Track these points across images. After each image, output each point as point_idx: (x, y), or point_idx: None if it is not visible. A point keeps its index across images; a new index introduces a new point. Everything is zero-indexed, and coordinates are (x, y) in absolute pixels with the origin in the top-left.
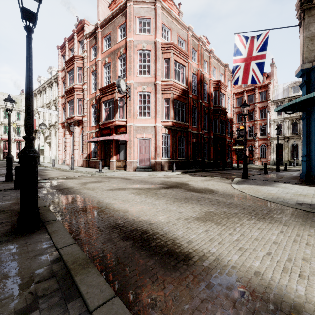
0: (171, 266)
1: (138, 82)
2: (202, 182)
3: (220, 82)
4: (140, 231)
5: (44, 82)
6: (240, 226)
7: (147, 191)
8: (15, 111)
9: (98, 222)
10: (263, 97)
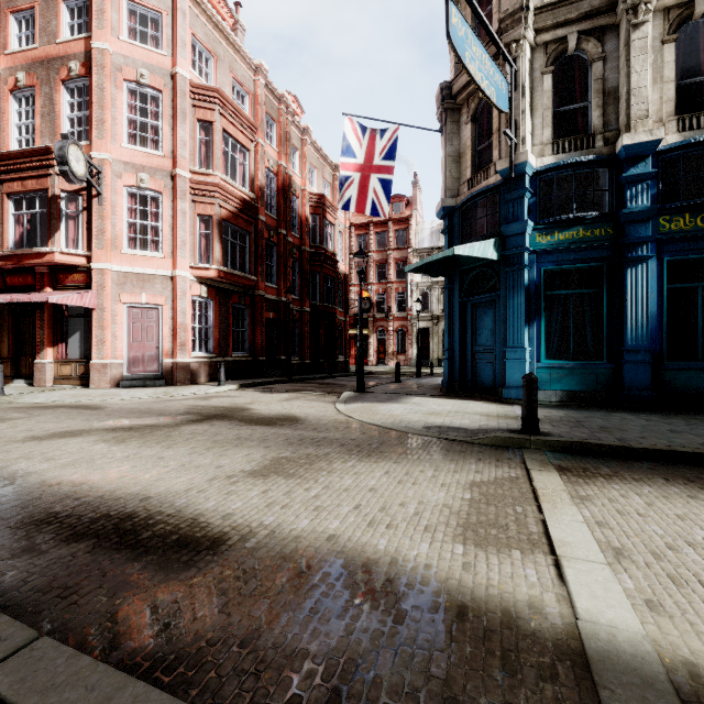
0: (180, 563)
1: (126, 163)
2: (280, 404)
3: (325, 198)
4: (117, 516)
5: None
6: (327, 474)
7: (146, 432)
8: None
9: None
10: (401, 240)
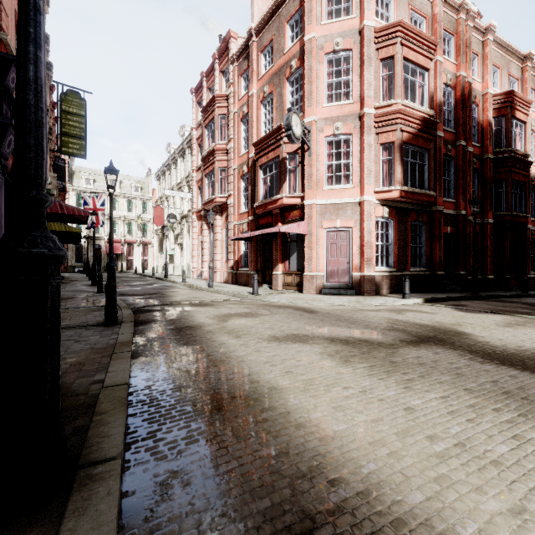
0: None
1: (326, 119)
2: (506, 332)
3: (513, 95)
4: None
5: (174, 151)
6: None
7: (364, 350)
8: (140, 201)
9: (239, 485)
10: None
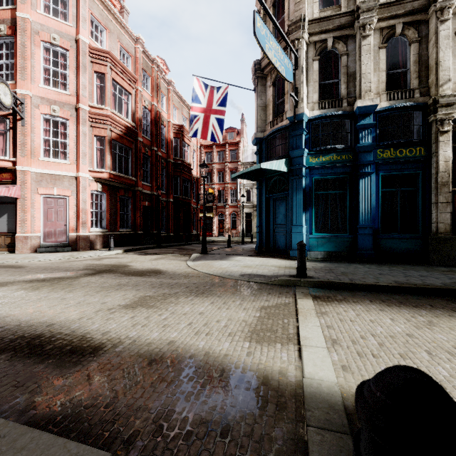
0: (71, 363)
1: (42, 98)
2: (150, 262)
3: (183, 128)
4: (29, 337)
5: None
6: (174, 305)
7: (54, 282)
8: None
9: None
10: (233, 157)
